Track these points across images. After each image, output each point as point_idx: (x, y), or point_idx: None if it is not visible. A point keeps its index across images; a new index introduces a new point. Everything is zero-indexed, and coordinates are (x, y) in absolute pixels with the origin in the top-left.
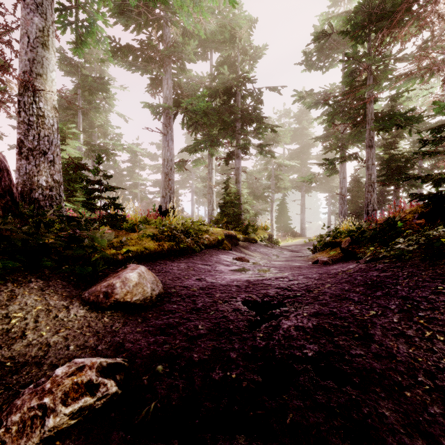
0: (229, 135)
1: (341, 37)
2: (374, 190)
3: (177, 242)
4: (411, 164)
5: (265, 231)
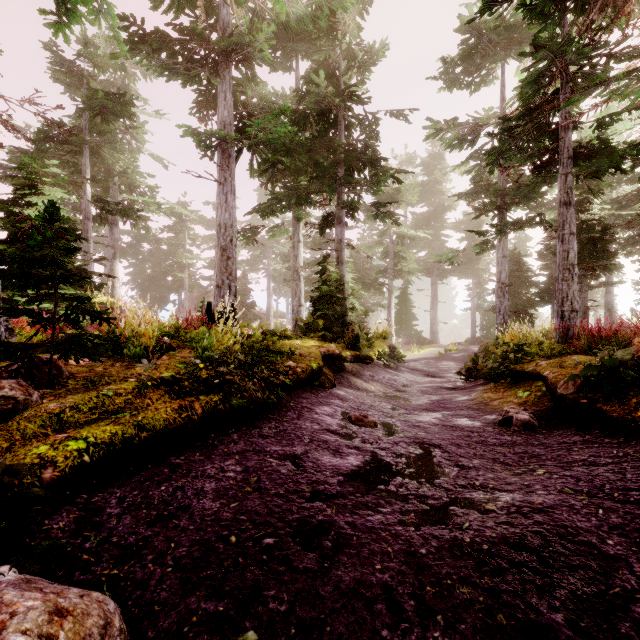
0: (328, 184)
1: (501, 35)
2: (573, 278)
3: (227, 393)
4: (611, 235)
5: (384, 341)
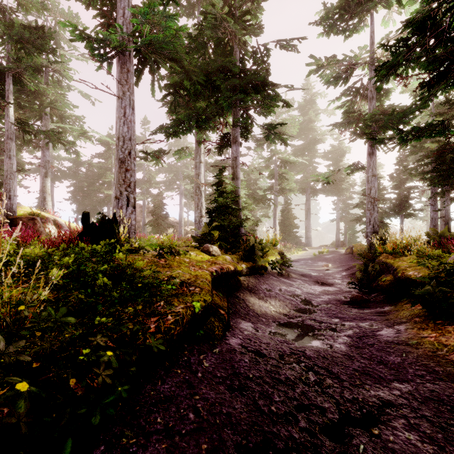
0: (223, 96)
1: None
2: None
3: None
4: None
5: (274, 248)
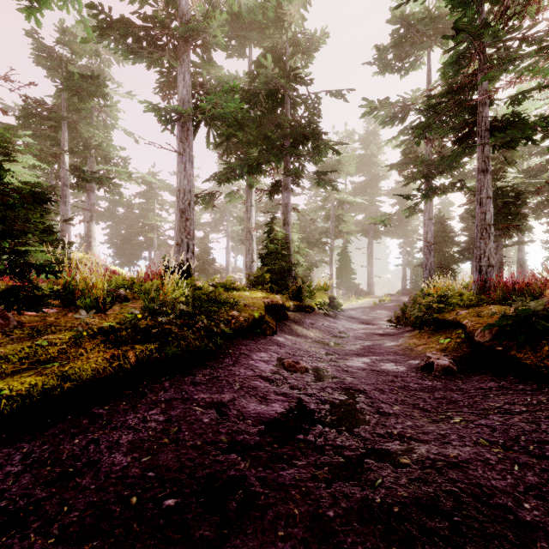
0: (274, 154)
1: (427, 25)
2: (490, 236)
3: (163, 342)
4: (523, 200)
5: (325, 292)
